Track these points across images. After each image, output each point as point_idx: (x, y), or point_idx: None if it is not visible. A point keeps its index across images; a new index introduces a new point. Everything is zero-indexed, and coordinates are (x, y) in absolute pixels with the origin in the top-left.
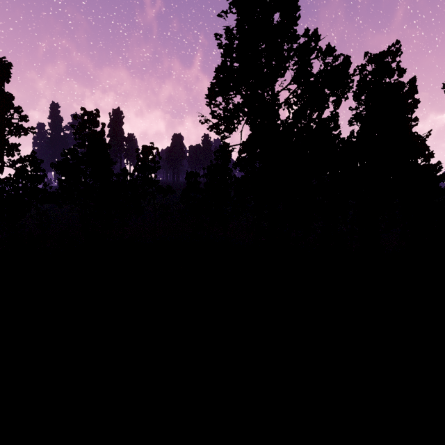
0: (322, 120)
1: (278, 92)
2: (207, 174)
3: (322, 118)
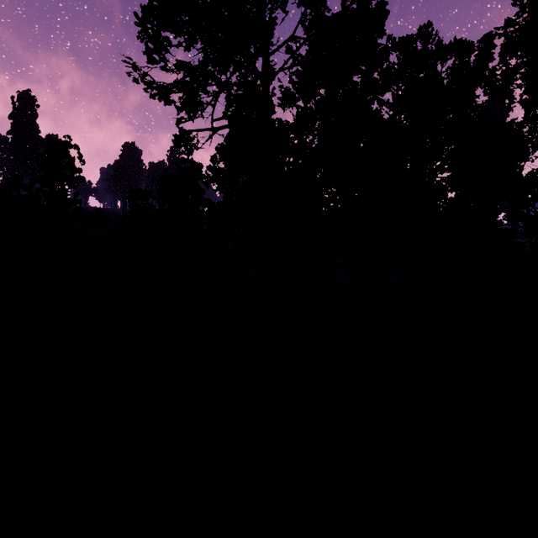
0: (352, 85)
1: (274, 50)
2: (159, 190)
3: (352, 81)
